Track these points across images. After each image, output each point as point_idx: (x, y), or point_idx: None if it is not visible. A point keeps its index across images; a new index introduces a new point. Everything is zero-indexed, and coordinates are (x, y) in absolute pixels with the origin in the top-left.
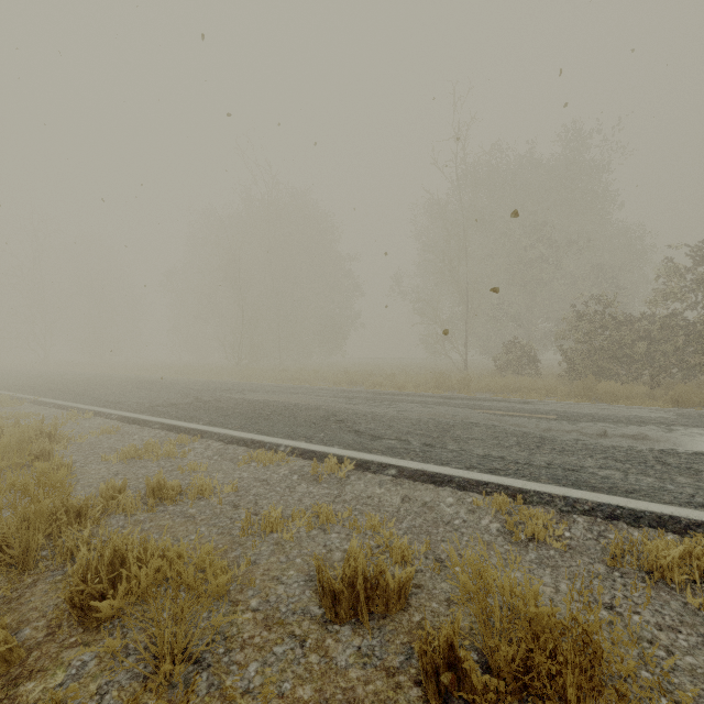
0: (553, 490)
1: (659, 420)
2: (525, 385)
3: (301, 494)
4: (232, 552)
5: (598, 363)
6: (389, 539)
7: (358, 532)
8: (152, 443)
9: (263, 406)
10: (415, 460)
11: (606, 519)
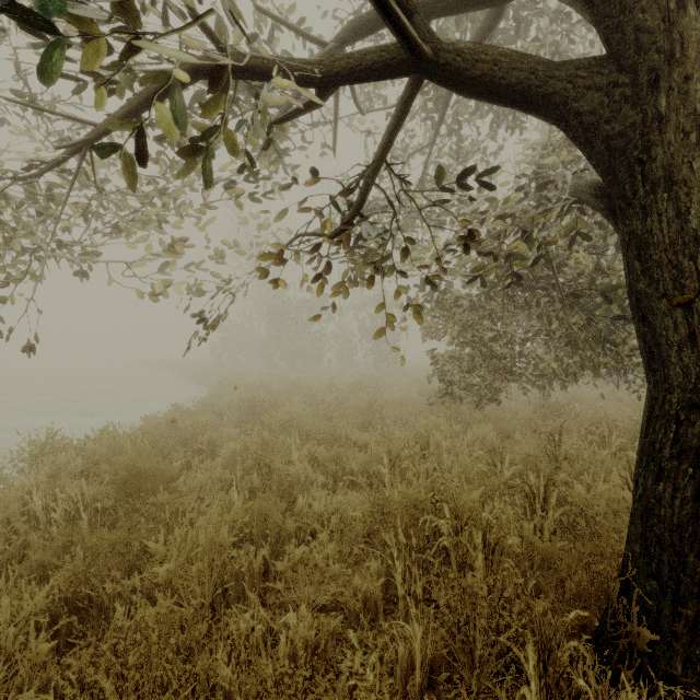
0: None
1: None
2: None
3: None
4: None
5: None
6: None
7: None
8: None
9: None
10: None
11: None
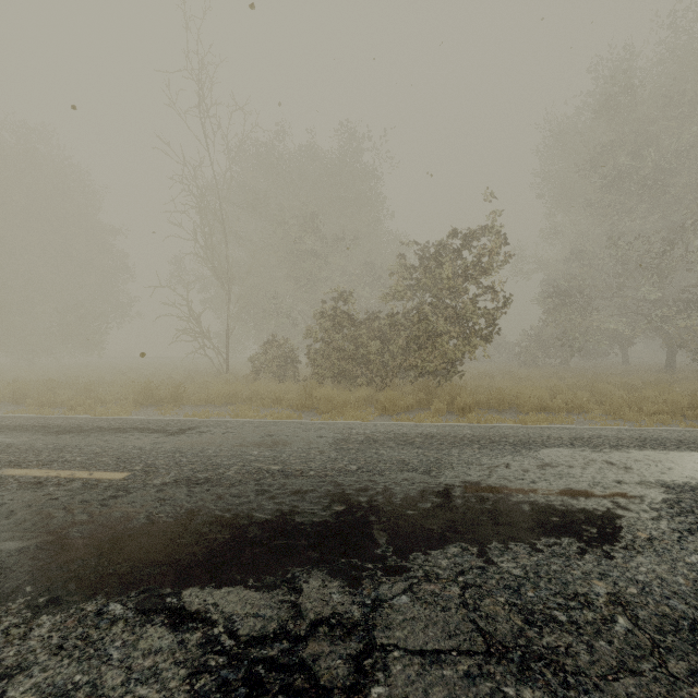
0: None
1: (289, 462)
2: (256, 393)
3: None
4: None
5: (336, 365)
6: None
7: None
8: None
9: None
10: None
11: None
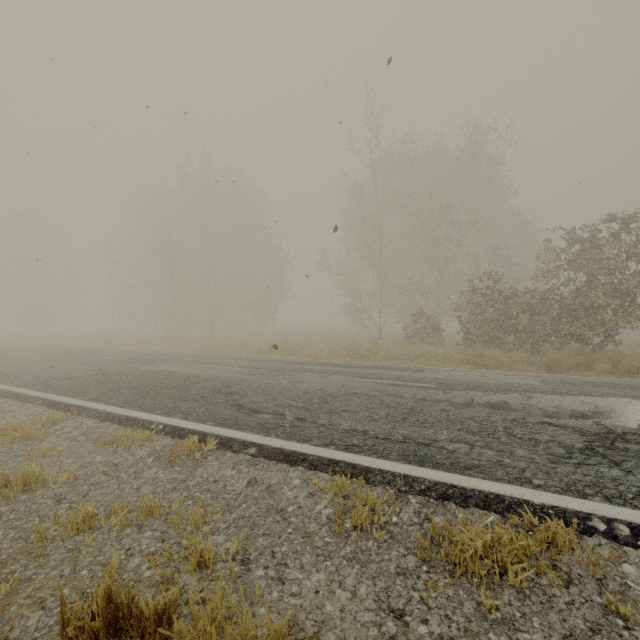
0: (397, 468)
1: (524, 387)
2: (426, 352)
3: (145, 480)
4: (11, 565)
5: (489, 332)
6: (191, 542)
7: (175, 529)
8: (14, 424)
9: (163, 378)
10: (279, 437)
11: (438, 499)
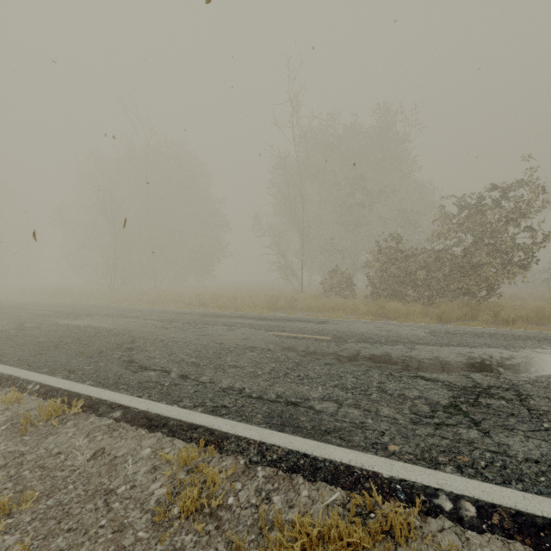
0: (255, 433)
1: (410, 339)
2: (337, 305)
3: None
4: None
5: (392, 287)
6: None
7: None
8: None
9: (74, 333)
10: (151, 397)
11: (287, 472)
